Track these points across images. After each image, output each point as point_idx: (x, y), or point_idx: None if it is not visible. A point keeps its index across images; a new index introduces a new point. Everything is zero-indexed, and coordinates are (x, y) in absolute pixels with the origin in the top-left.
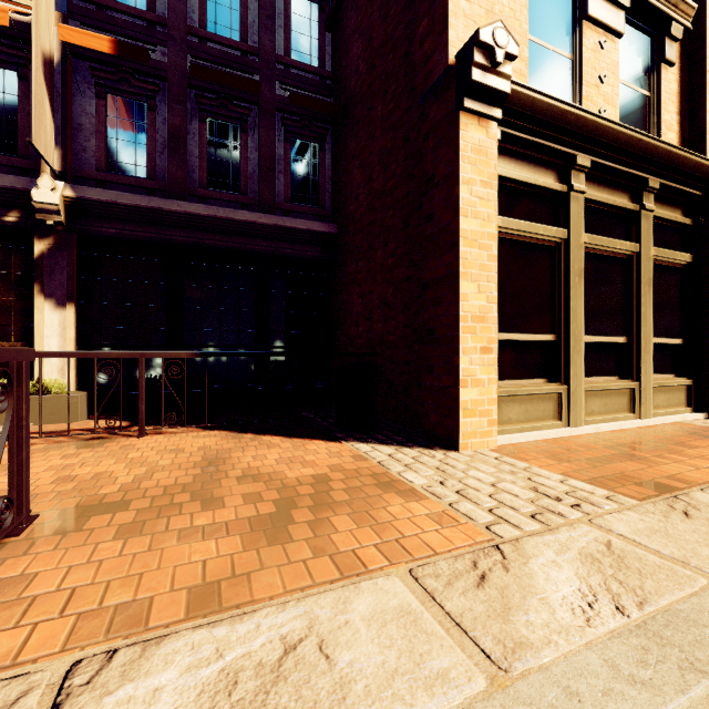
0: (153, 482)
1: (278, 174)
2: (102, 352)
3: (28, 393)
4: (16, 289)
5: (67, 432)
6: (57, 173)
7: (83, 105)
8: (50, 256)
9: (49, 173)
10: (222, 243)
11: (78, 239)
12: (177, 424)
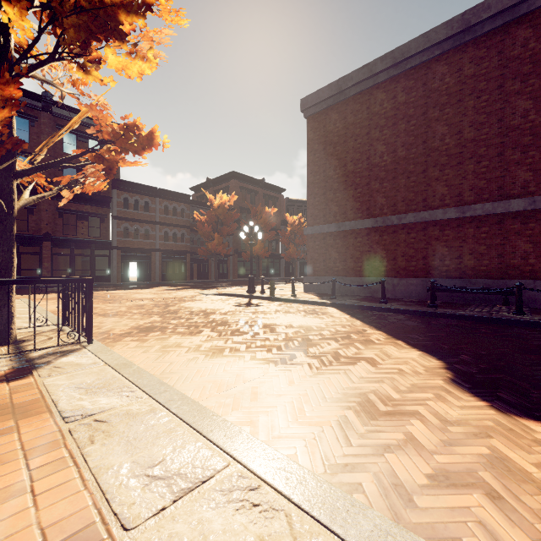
0: None
1: None
2: None
3: None
4: None
5: None
6: None
7: None
8: None
9: None
10: None
11: None
12: None
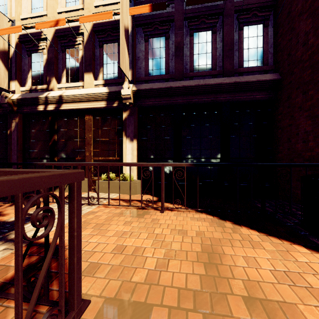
0: (168, 272)
1: (235, 52)
2: (144, 163)
3: (79, 207)
4: (117, 135)
5: (131, 201)
6: (130, 81)
7: (140, 48)
8: (128, 119)
9: (127, 82)
10: (201, 99)
11: (138, 110)
12: (181, 207)
